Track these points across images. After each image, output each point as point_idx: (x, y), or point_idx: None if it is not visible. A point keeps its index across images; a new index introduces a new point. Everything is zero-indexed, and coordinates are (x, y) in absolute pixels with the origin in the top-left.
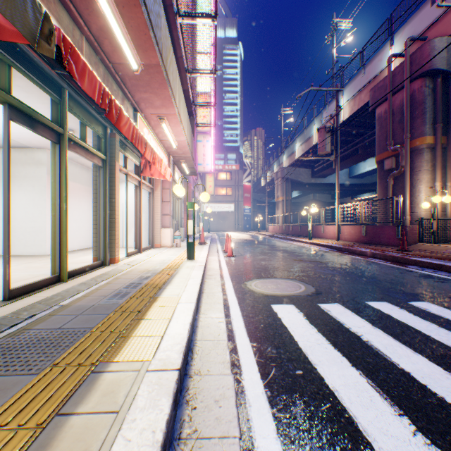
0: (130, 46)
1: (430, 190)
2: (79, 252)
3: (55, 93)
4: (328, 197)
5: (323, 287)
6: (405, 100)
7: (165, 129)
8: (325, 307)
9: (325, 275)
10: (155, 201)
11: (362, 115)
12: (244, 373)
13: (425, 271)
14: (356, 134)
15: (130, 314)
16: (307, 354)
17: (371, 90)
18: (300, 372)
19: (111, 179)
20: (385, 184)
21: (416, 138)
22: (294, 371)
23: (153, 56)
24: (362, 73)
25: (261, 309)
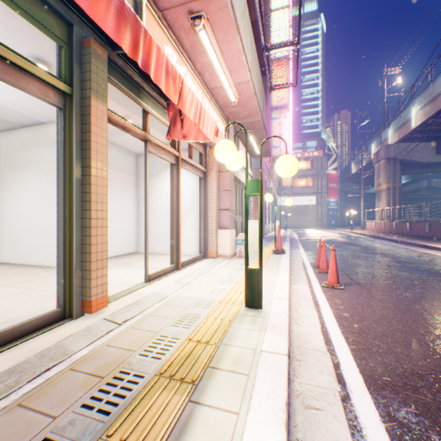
0: None
1: None
2: (109, 262)
3: None
4: None
5: None
6: None
7: (208, 48)
8: None
9: None
10: (208, 189)
11: None
12: None
13: None
14: None
15: None
16: None
17: None
18: None
19: (84, 135)
20: None
21: None
22: None
23: None
24: None
25: None
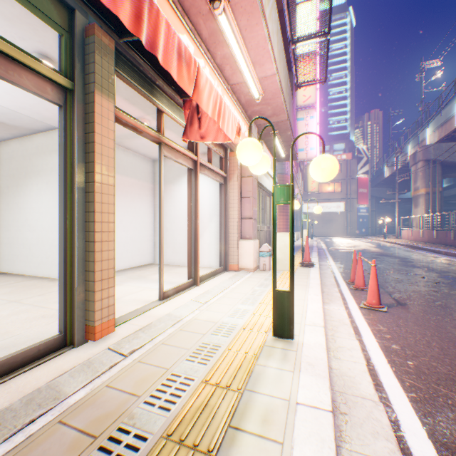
0: None
1: None
2: (123, 274)
3: None
4: None
5: None
6: None
7: (229, 36)
8: None
9: None
10: (229, 196)
11: None
12: None
13: None
14: None
15: None
16: None
17: None
18: None
19: (87, 136)
20: None
21: None
22: None
23: None
24: None
25: None
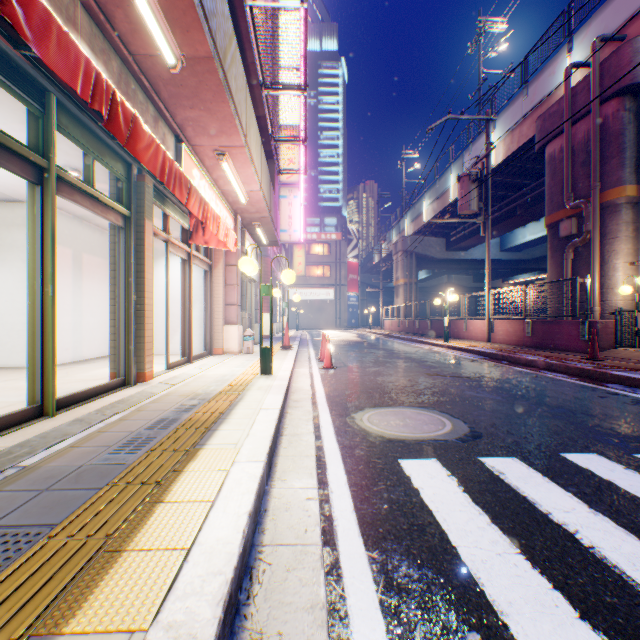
0: (159, 21)
1: (632, 267)
2: (98, 362)
3: (31, 98)
4: (470, 280)
5: (482, 423)
6: (593, 131)
7: (228, 171)
8: (494, 465)
9: (480, 402)
10: (214, 283)
11: (523, 157)
12: (357, 639)
13: (638, 394)
14: (514, 187)
15: (140, 490)
16: (482, 582)
17: (538, 119)
18: (476, 638)
19: (139, 247)
20: (561, 259)
21: (610, 188)
22: (462, 633)
23: (201, 41)
24: (524, 95)
25: (381, 468)
